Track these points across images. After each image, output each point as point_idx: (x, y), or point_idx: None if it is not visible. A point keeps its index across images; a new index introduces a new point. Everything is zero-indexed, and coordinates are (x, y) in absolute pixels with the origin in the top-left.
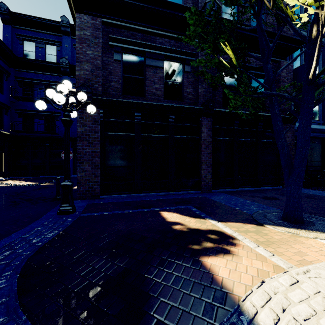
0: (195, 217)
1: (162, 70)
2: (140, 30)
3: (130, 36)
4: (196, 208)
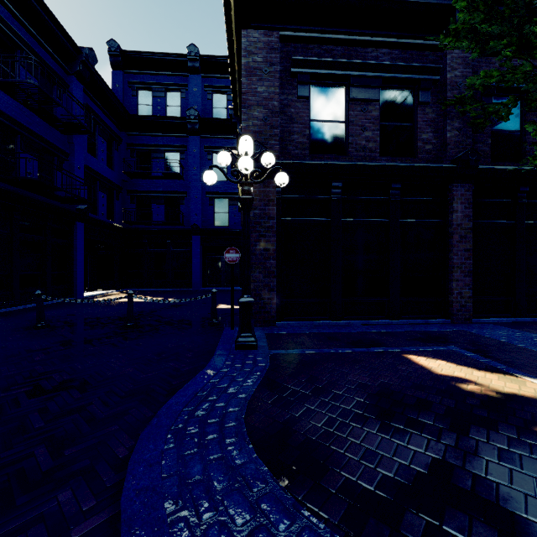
0: (486, 369)
1: (378, 105)
2: (341, 41)
3: (323, 53)
4: (472, 353)
